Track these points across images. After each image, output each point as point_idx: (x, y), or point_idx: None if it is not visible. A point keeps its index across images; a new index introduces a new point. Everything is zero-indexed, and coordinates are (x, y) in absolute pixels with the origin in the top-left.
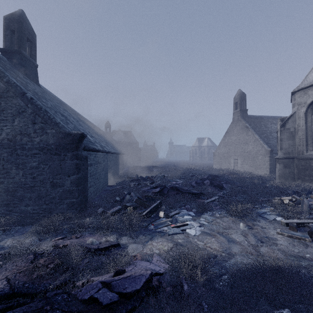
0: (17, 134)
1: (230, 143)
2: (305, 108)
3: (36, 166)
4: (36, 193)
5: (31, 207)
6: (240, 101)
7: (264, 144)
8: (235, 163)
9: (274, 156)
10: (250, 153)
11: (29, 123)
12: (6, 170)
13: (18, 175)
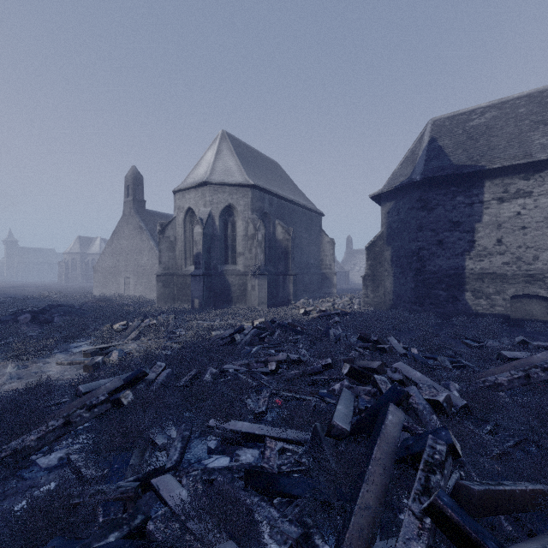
0: None
1: (120, 251)
2: (184, 214)
3: None
4: None
5: None
6: (134, 186)
7: None
8: (127, 284)
9: None
10: (145, 268)
11: None
12: None
13: None
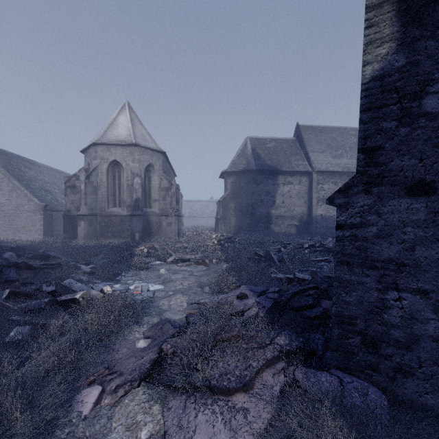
0: None
1: None
2: (108, 164)
3: None
4: None
5: None
6: None
7: (32, 195)
8: None
9: (48, 213)
10: (1, 208)
11: None
12: None
13: None
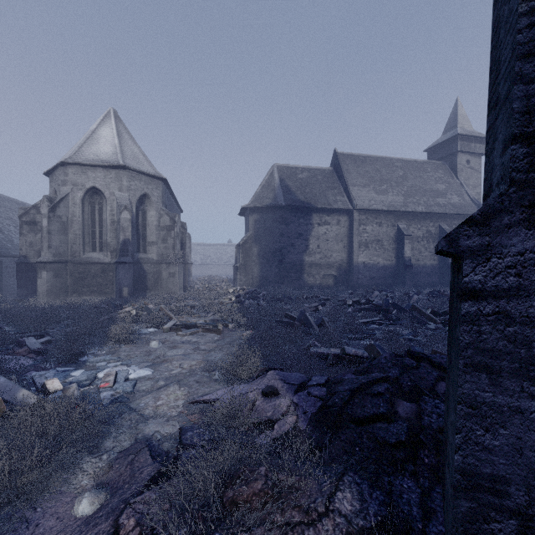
0: None
1: None
2: (83, 193)
3: None
4: None
5: None
6: None
7: None
8: None
9: None
10: None
11: None
12: None
13: None
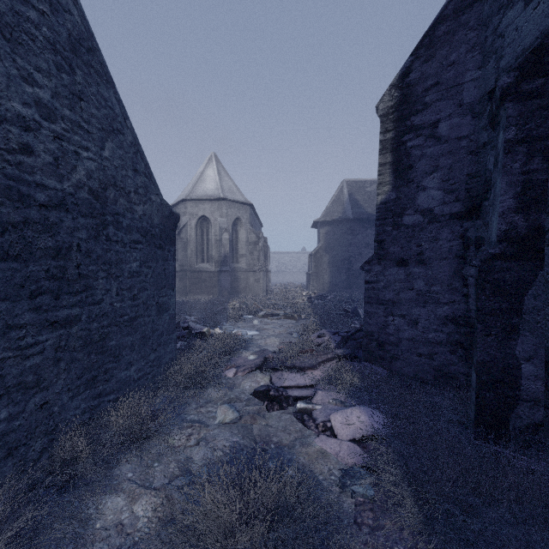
0: (109, 184)
1: None
2: (197, 220)
3: (138, 269)
4: (140, 333)
5: (135, 366)
6: None
7: None
8: None
9: None
10: None
11: (129, 166)
12: (84, 281)
13: (109, 294)
